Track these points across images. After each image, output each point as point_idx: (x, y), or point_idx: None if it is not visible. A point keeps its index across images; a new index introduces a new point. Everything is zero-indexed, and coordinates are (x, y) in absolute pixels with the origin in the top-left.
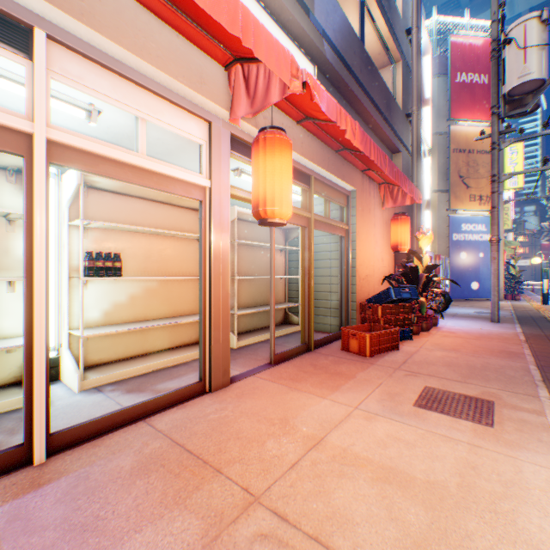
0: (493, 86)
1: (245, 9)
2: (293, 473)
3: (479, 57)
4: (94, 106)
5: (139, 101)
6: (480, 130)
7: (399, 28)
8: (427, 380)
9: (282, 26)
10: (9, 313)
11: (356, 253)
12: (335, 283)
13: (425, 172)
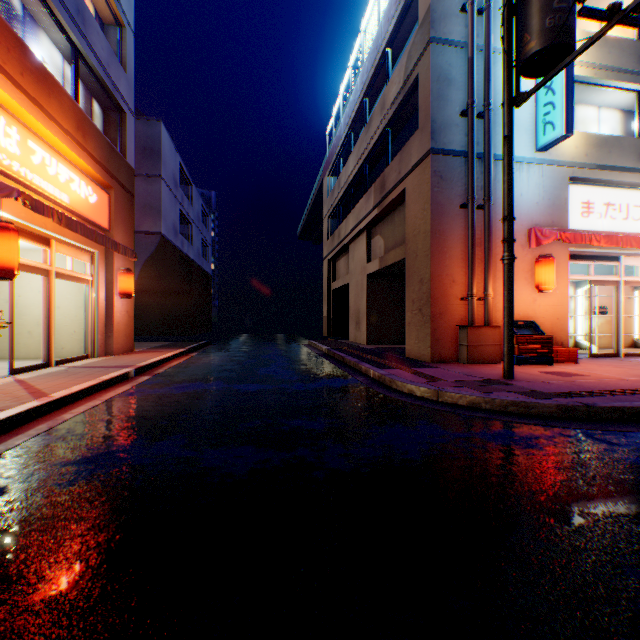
0: None
1: None
2: None
3: None
4: None
5: (637, 261)
6: None
7: None
8: None
9: None
10: (568, 326)
11: None
12: None
13: None
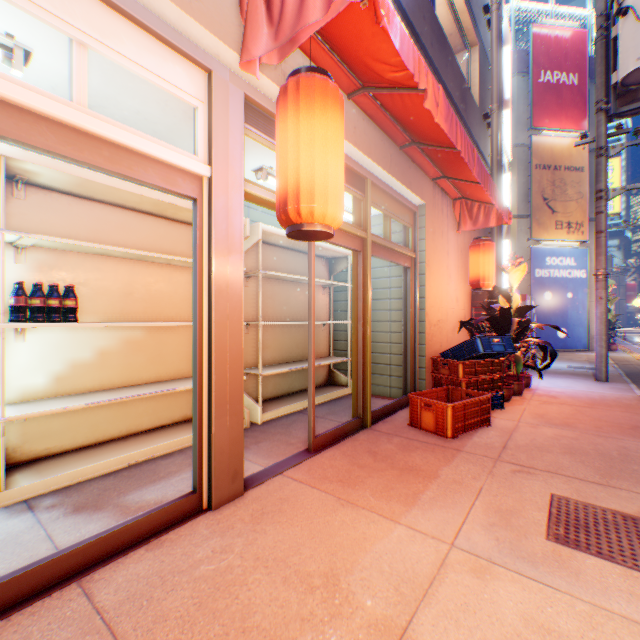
0: (600, 74)
1: None
2: None
3: (567, 51)
4: (17, 41)
5: (71, 8)
6: (569, 141)
7: (475, 2)
8: (550, 481)
9: None
10: None
11: (425, 291)
12: (397, 330)
13: (505, 190)
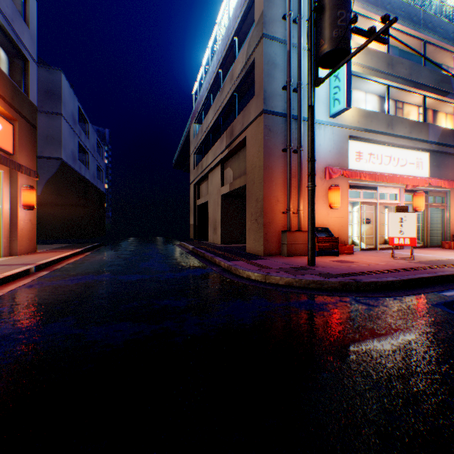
0: None
1: (415, 179)
2: (426, 253)
3: None
4: None
5: (387, 190)
6: None
7: None
8: None
9: (416, 149)
10: (348, 231)
11: (449, 215)
12: (438, 226)
13: None
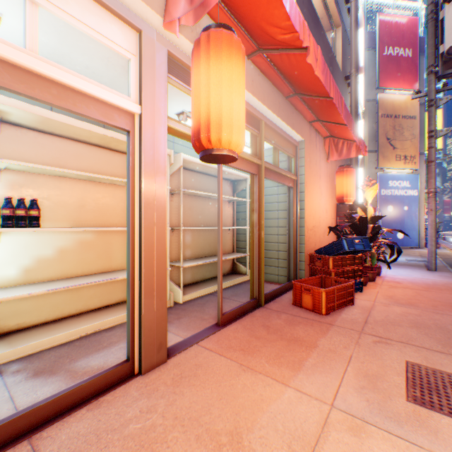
0: (431, 46)
1: None
2: None
3: (403, 33)
4: None
5: None
6: (405, 97)
7: None
8: (404, 350)
9: None
10: None
11: (304, 204)
12: (283, 233)
13: (360, 132)
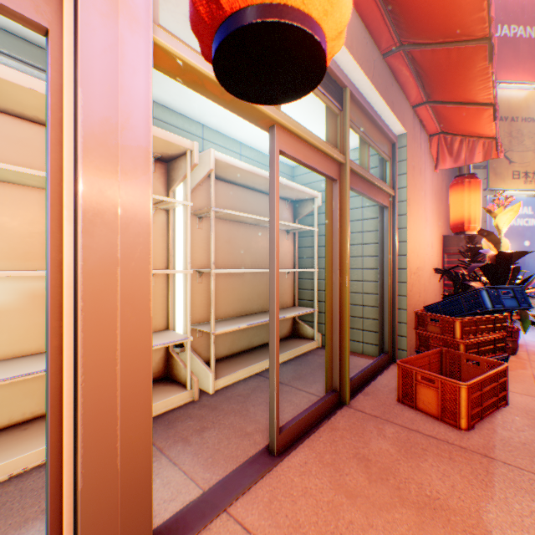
0: None
1: None
2: None
3: (524, 5)
4: None
5: None
6: (526, 93)
7: None
8: None
9: None
10: None
11: (406, 233)
12: (371, 279)
13: None
